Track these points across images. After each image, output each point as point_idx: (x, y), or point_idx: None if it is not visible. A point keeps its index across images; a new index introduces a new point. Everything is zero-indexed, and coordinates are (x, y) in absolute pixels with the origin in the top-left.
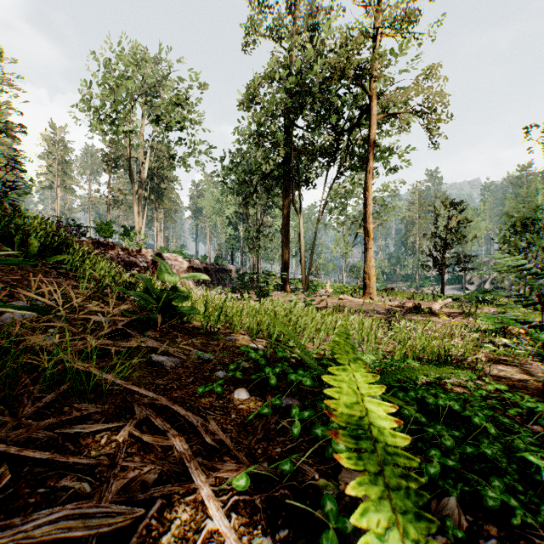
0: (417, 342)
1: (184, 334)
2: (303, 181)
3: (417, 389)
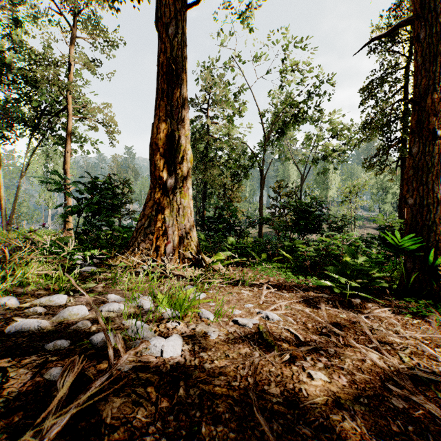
0: None
1: None
2: (2, 136)
3: None
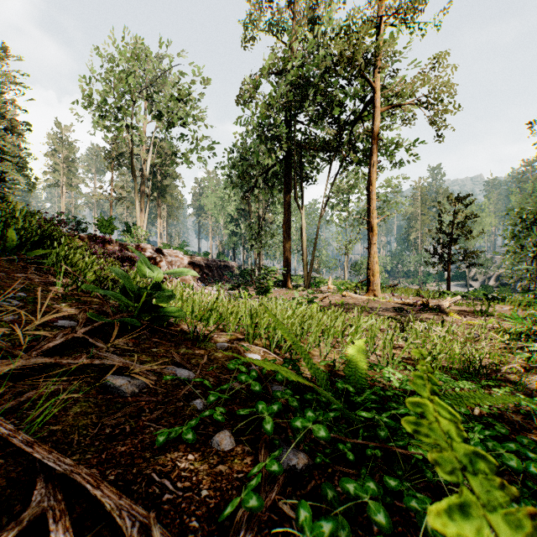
0: (437, 346)
1: (165, 341)
2: (304, 177)
3: (484, 439)
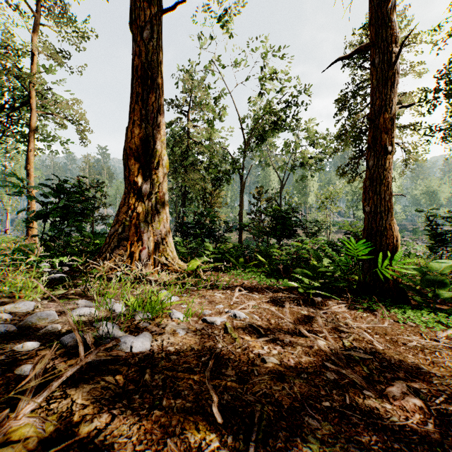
0: None
1: None
2: None
3: None
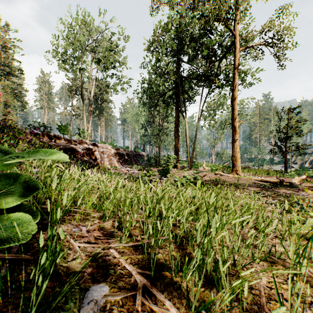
0: None
1: None
2: (187, 98)
3: None
